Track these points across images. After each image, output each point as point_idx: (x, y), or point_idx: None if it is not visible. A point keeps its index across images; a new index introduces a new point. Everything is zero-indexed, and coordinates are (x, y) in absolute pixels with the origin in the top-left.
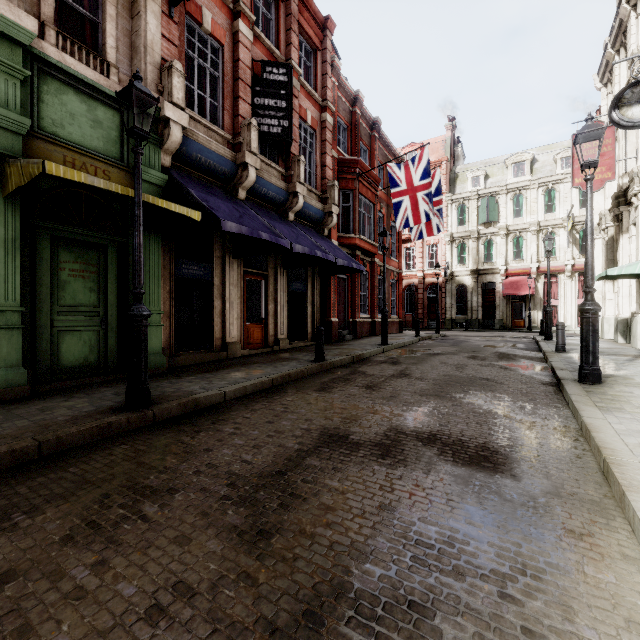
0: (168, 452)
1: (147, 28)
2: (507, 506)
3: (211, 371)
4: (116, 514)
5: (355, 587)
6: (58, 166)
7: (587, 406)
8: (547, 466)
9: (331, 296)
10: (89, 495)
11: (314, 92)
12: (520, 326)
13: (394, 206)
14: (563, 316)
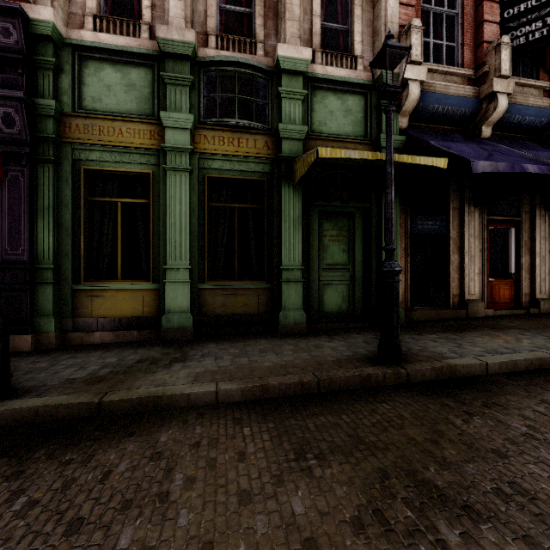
0: (439, 434)
1: (387, 6)
2: None
3: (453, 331)
4: (404, 515)
5: None
6: (326, 149)
7: None
8: None
9: None
10: (366, 463)
11: None
12: None
13: None
14: None
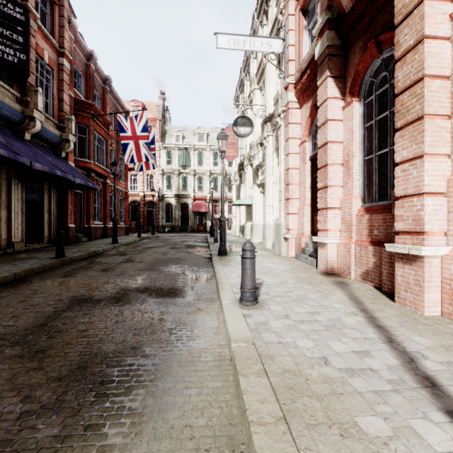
0: None
1: None
2: (178, 307)
3: None
4: None
5: (104, 352)
6: None
7: (218, 265)
8: (197, 290)
9: (68, 206)
10: None
11: (52, 37)
12: (201, 230)
13: (122, 145)
14: None
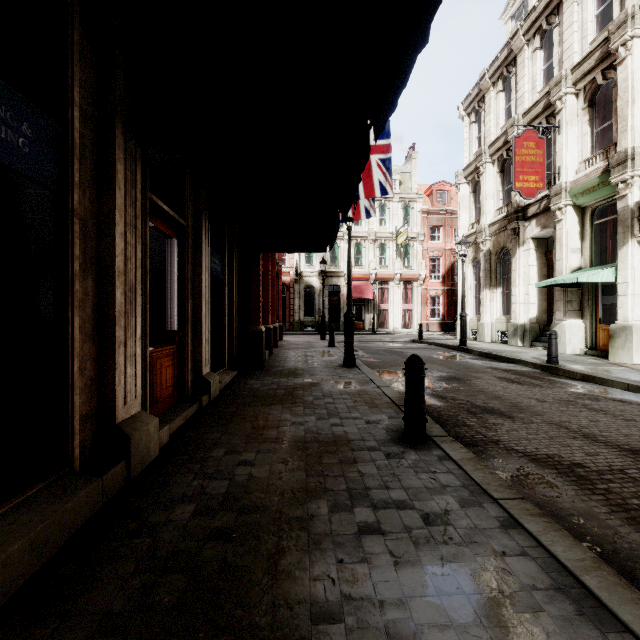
0: None
1: None
2: None
3: None
4: None
5: None
6: None
7: None
8: None
9: (260, 288)
10: None
11: None
12: (360, 328)
13: None
14: (392, 319)
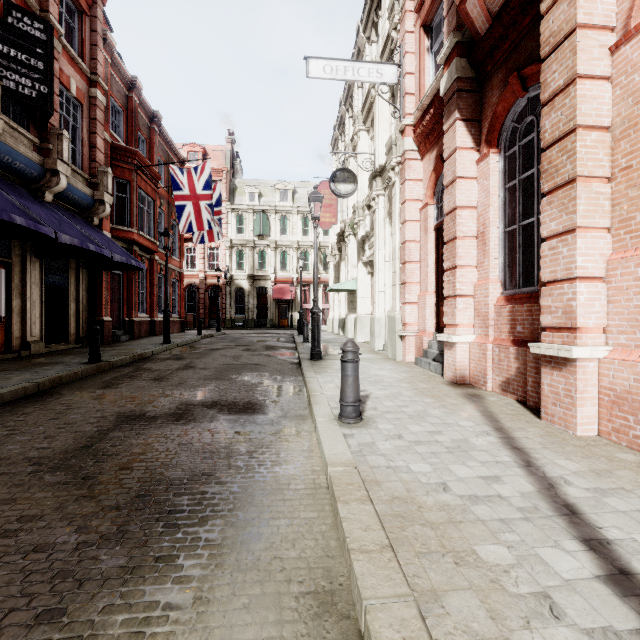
0: None
1: None
2: (258, 426)
3: None
4: None
5: (169, 478)
6: None
7: (310, 372)
8: (283, 405)
9: (103, 293)
10: None
11: (81, 60)
12: (285, 325)
13: (177, 208)
14: None
